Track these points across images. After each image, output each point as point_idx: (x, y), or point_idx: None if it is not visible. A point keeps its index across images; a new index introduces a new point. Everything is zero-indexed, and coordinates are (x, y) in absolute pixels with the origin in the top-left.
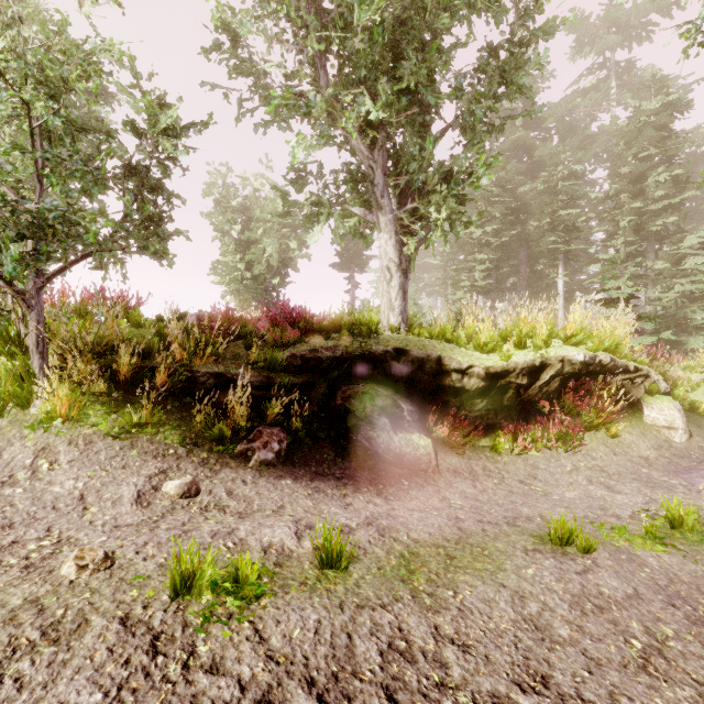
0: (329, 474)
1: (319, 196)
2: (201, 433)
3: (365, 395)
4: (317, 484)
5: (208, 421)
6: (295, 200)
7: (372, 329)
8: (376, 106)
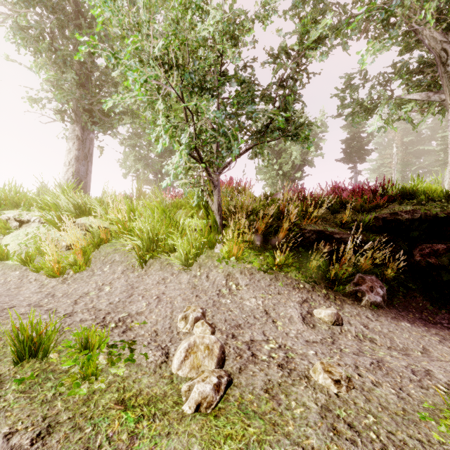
0: (436, 322)
1: (371, 94)
2: (315, 274)
3: None
4: (435, 331)
5: (316, 266)
6: (350, 102)
7: None
8: None
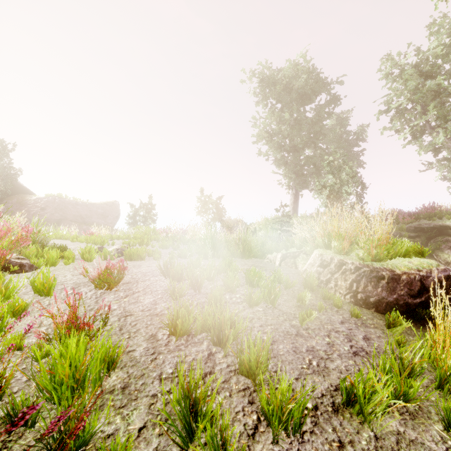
0: None
1: (444, 157)
2: None
3: (436, 240)
4: None
5: None
6: (431, 163)
7: (449, 216)
8: (447, 132)
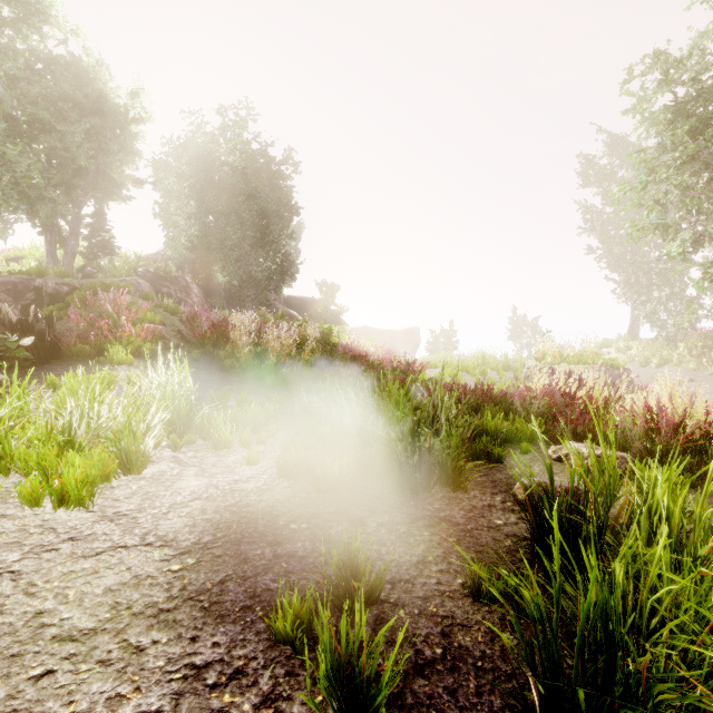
0: None
1: None
2: None
3: None
4: None
5: None
6: None
7: None
8: None
